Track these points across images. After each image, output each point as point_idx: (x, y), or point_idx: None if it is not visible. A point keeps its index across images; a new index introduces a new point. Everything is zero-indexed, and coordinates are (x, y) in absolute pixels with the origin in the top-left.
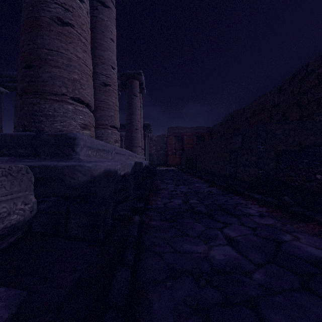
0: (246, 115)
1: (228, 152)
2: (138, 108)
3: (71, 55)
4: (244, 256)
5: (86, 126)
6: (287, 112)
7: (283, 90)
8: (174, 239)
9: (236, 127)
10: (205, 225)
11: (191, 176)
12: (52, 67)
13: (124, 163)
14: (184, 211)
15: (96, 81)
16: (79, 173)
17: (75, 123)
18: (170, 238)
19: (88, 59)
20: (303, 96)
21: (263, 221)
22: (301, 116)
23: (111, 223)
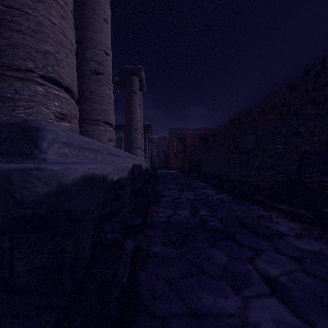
0: (253, 115)
1: (238, 153)
2: (138, 107)
3: (41, 18)
4: (307, 322)
5: (65, 116)
6: (300, 111)
7: (295, 86)
8: (186, 282)
9: (242, 127)
10: (226, 253)
11: (196, 180)
12: (12, 31)
13: (117, 165)
14: (194, 227)
15: (86, 68)
16: (37, 181)
17: (47, 110)
18: (179, 280)
19: (69, 29)
20: (319, 92)
21: (305, 245)
22: (316, 115)
23: (90, 255)
